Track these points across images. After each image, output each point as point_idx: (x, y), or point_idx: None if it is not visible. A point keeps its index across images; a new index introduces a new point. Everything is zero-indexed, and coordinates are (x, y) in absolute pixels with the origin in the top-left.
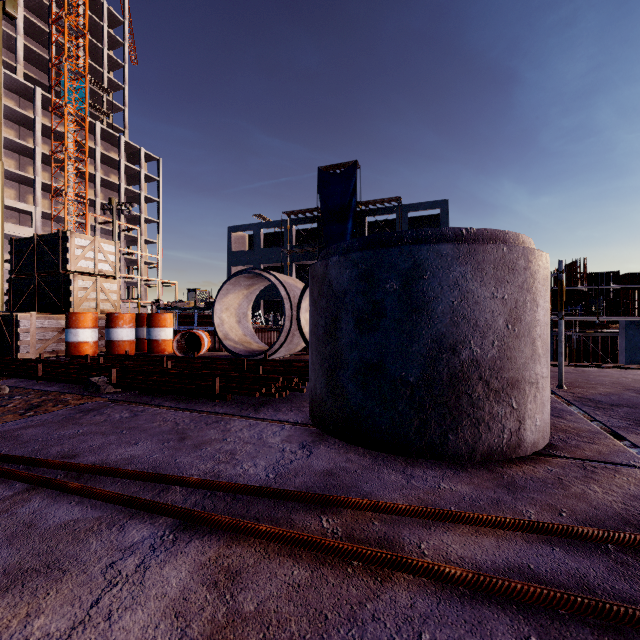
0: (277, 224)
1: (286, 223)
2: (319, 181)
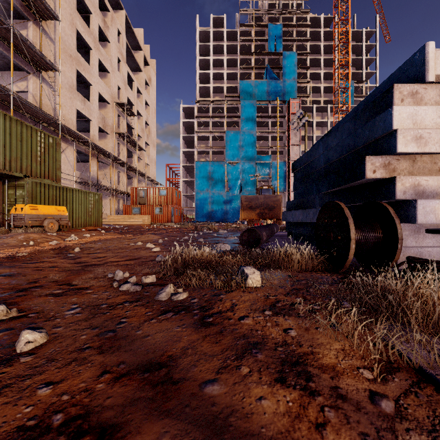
0: None
1: None
2: None
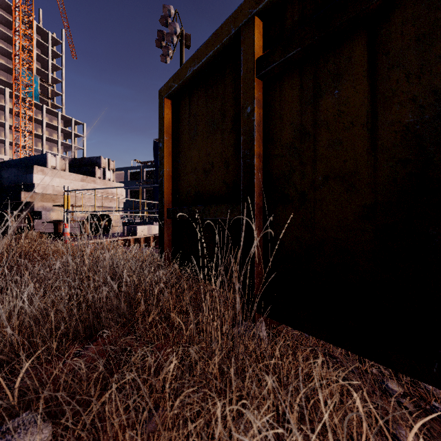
0: (136, 168)
1: (141, 167)
2: (153, 147)
